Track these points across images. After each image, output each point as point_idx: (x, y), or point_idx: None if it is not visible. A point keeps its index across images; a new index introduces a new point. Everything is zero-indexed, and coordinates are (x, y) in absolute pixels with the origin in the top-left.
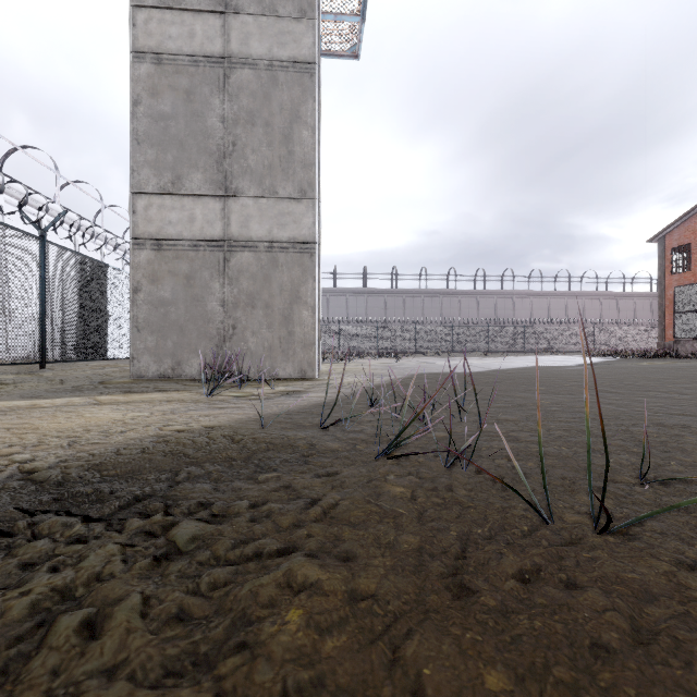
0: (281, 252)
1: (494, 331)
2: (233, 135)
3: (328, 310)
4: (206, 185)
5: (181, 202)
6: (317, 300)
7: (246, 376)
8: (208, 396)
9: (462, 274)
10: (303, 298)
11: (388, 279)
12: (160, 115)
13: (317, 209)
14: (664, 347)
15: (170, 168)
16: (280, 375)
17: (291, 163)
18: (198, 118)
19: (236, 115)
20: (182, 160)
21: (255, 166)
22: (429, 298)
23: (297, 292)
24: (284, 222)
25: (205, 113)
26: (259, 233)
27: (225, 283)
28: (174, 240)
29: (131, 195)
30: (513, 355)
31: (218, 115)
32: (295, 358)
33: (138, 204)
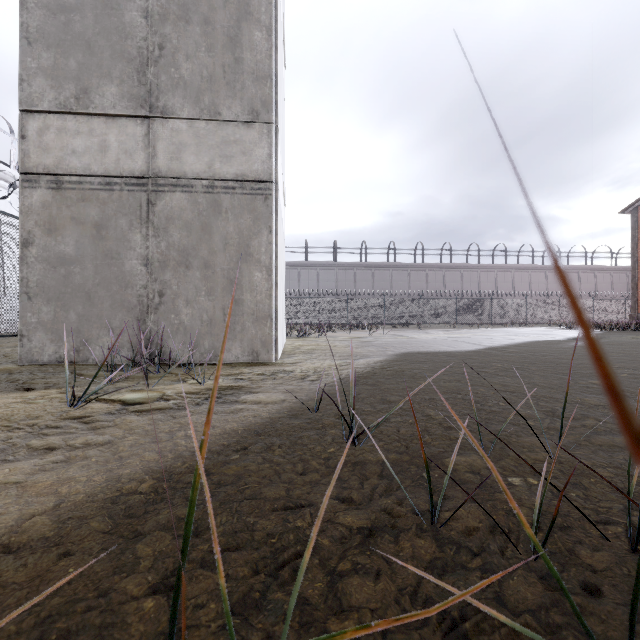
0: (225, 193)
1: (462, 303)
2: (160, 35)
3: (299, 283)
4: (123, 102)
5: (88, 124)
6: (274, 257)
7: (170, 361)
8: (71, 407)
9: (429, 249)
10: (254, 256)
11: (357, 253)
12: (60, 6)
13: (274, 137)
14: (638, 319)
15: (73, 77)
16: (224, 358)
17: (238, 75)
18: (112, 10)
19: (164, 9)
20: (90, 67)
21: (190, 77)
22: (397, 272)
23: (247, 247)
24: (230, 153)
25: (121, 5)
26: (196, 168)
27: (150, 234)
28: (80, 175)
29: (19, 114)
30: (482, 327)
31: (139, 8)
32: (244, 336)
33: (30, 126)
